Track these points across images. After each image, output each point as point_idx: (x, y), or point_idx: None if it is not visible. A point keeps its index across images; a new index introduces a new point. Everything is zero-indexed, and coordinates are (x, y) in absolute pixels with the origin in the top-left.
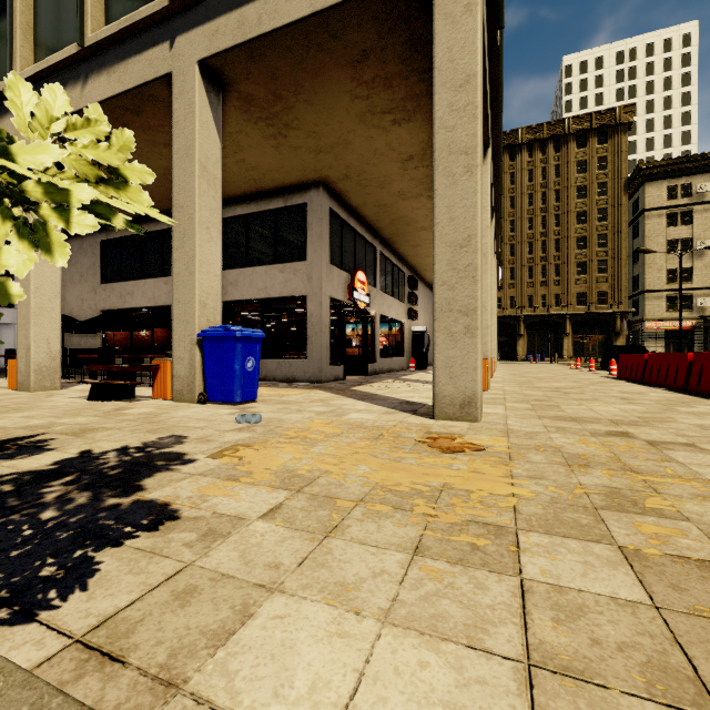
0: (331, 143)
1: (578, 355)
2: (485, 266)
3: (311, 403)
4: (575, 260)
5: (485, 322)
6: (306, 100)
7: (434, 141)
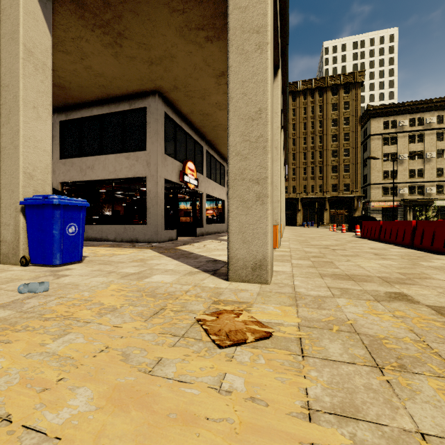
0: (159, 55)
1: (333, 222)
2: (276, 156)
3: (129, 263)
4: (331, 164)
5: (276, 197)
6: (132, 9)
7: (228, 21)
